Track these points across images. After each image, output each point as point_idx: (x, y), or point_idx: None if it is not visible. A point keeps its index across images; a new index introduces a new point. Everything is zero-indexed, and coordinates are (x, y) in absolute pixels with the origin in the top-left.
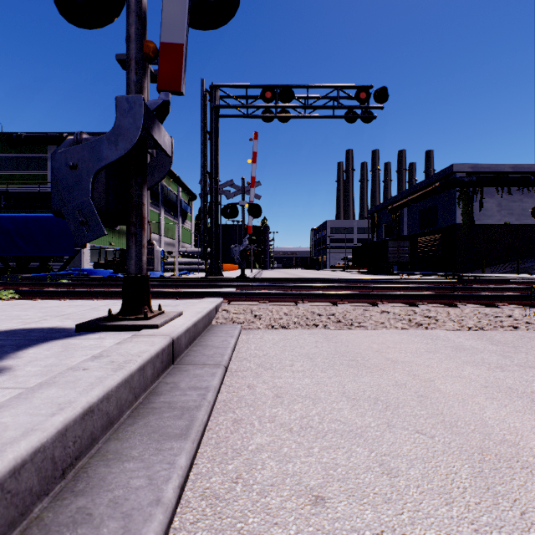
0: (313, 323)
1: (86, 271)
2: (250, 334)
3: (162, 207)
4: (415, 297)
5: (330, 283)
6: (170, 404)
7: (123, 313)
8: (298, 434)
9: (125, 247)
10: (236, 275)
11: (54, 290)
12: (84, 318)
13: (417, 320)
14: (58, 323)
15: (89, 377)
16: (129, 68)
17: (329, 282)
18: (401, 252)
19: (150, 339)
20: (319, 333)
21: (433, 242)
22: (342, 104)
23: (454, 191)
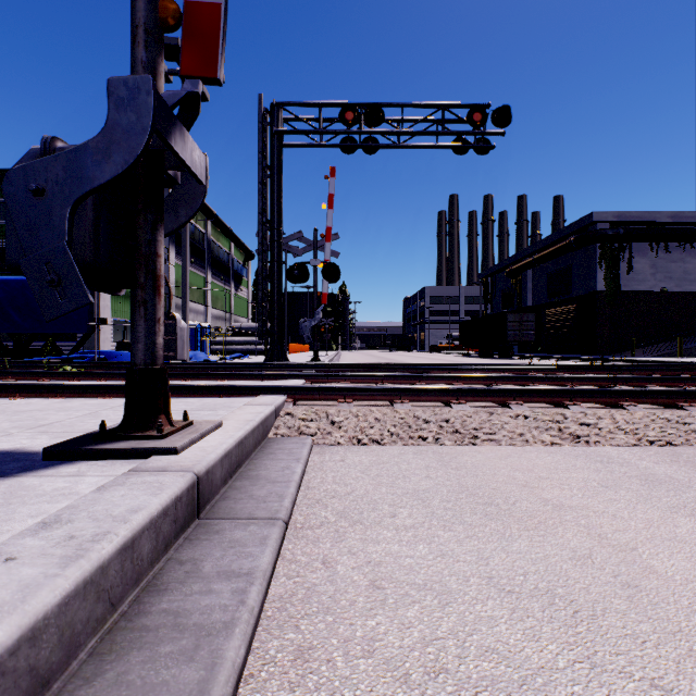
0: (420, 436)
1: (104, 354)
2: (325, 454)
3: (209, 269)
4: (561, 393)
5: (434, 371)
6: (178, 617)
7: (124, 428)
8: (421, 691)
9: None
10: (306, 359)
11: (43, 384)
12: (71, 431)
13: (572, 430)
14: (25, 443)
15: (4, 584)
16: (135, 39)
17: (433, 369)
18: (525, 329)
19: (157, 479)
20: (430, 452)
21: (566, 315)
22: (448, 130)
23: (594, 248)
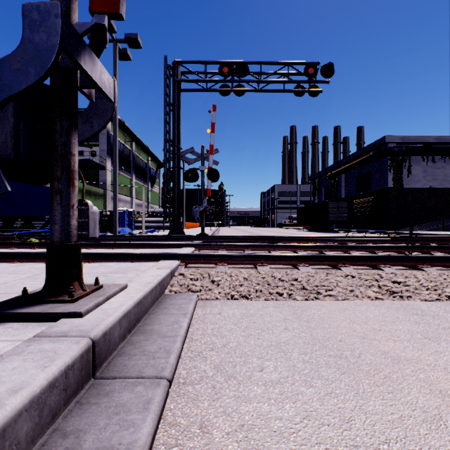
0: (277, 292)
1: None
2: (207, 307)
3: (133, 173)
4: (376, 259)
5: (283, 241)
6: None
7: (43, 293)
8: None
9: (101, 207)
10: (196, 232)
11: (5, 252)
12: (9, 292)
13: (388, 287)
14: None
15: None
16: None
17: (282, 240)
18: (340, 212)
19: (53, 347)
20: (285, 306)
21: (367, 204)
22: (291, 80)
23: (386, 160)
